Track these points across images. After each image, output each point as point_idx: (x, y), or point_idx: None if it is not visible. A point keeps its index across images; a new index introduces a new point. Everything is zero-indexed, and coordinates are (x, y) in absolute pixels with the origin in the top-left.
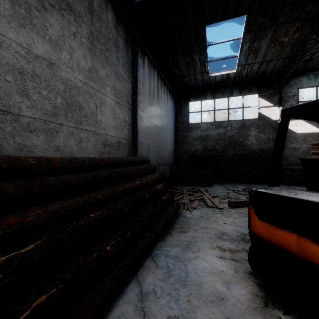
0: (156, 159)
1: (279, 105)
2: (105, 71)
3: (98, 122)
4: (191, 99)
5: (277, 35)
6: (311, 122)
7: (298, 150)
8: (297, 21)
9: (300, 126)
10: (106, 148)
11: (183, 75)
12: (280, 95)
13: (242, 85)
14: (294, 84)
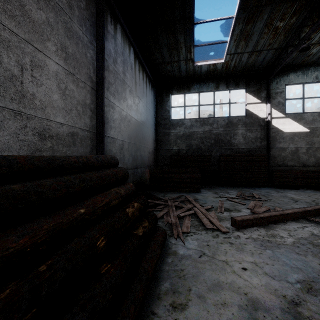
0: (132, 160)
1: (267, 102)
2: (45, 14)
3: (26, 96)
4: (173, 92)
5: (273, 17)
6: (298, 121)
7: (285, 150)
8: (297, 0)
9: (288, 125)
10: (46, 142)
11: (165, 62)
12: (268, 91)
13: (229, 79)
14: (281, 80)
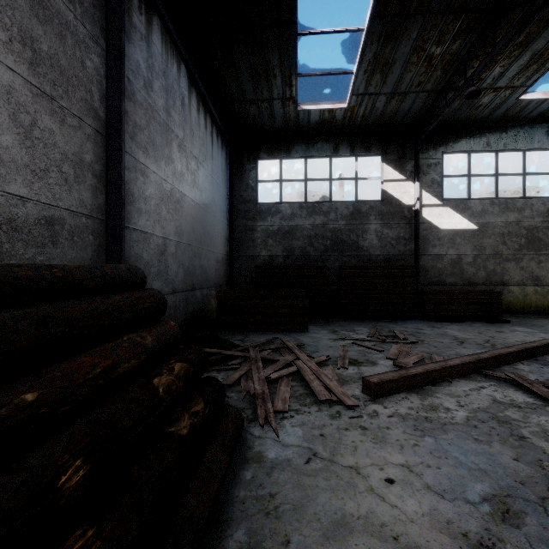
0: (185, 275)
1: (414, 180)
2: None
3: None
4: (261, 154)
5: (426, 38)
6: (462, 211)
7: (443, 259)
8: (462, 13)
9: (446, 217)
10: None
11: (247, 99)
12: (417, 161)
13: (356, 137)
14: (437, 145)
